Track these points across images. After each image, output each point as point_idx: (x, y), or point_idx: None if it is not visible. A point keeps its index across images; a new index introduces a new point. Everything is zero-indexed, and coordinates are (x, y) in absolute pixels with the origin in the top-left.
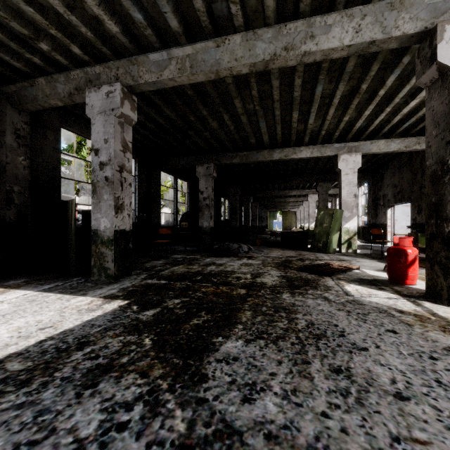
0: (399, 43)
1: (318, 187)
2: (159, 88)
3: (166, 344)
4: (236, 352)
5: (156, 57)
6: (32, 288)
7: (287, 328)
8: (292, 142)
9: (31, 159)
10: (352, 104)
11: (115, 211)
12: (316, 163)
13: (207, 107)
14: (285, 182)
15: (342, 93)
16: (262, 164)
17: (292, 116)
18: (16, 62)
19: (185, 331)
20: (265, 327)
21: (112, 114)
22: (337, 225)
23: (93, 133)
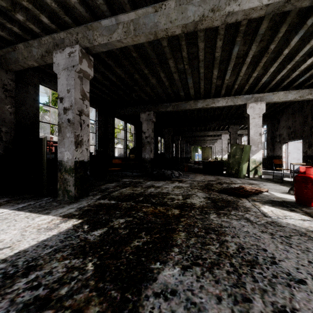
0: (312, 1)
1: (229, 129)
2: (109, 49)
3: (107, 271)
4: (174, 283)
5: (107, 23)
6: (9, 207)
7: (220, 253)
8: (211, 94)
9: (16, 107)
10: (261, 62)
11: (75, 146)
12: (228, 111)
13: (148, 67)
14: (205, 125)
15: (253, 53)
16: (188, 112)
17: (213, 73)
18: (1, 32)
19: (126, 254)
20: (199, 251)
21: (73, 70)
22: (246, 156)
23: (58, 85)
